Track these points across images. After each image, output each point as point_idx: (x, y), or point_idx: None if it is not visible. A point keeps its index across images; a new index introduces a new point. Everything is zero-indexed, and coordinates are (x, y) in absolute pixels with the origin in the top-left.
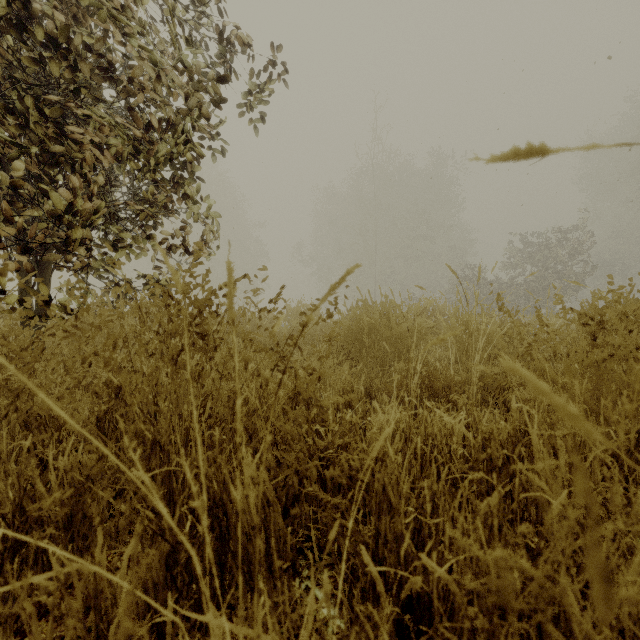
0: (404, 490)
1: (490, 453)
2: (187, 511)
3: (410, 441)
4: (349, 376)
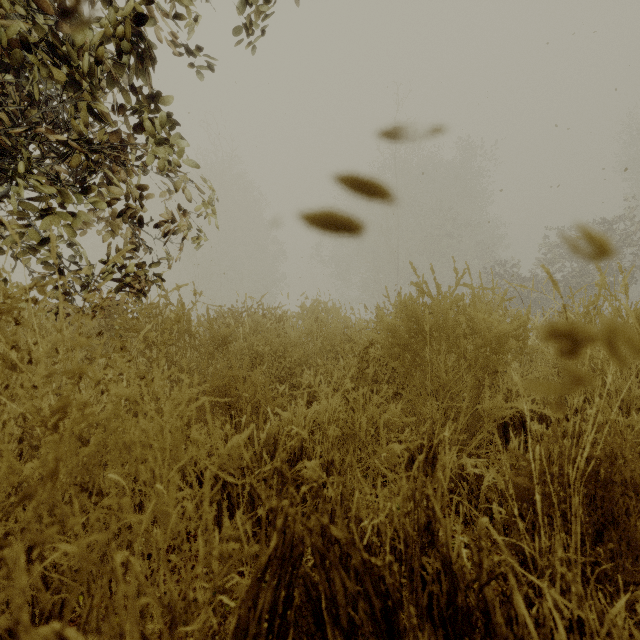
0: None
1: None
2: None
3: None
4: None
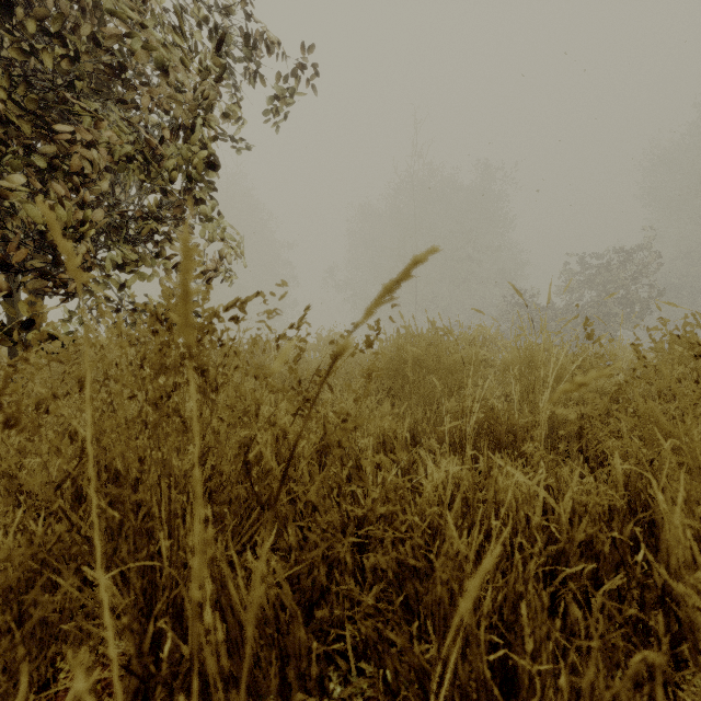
0: (485, 608)
1: (591, 534)
2: (165, 626)
3: (475, 509)
4: (394, 423)
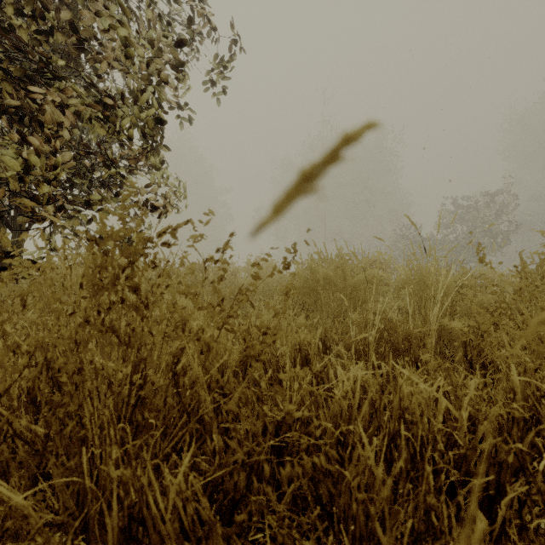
0: (405, 539)
1: (494, 443)
2: (83, 544)
3: (381, 414)
4: (309, 337)
